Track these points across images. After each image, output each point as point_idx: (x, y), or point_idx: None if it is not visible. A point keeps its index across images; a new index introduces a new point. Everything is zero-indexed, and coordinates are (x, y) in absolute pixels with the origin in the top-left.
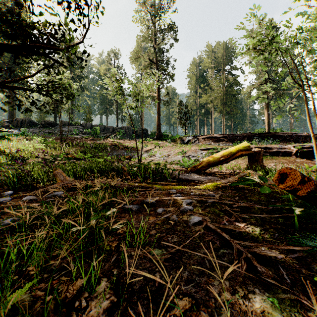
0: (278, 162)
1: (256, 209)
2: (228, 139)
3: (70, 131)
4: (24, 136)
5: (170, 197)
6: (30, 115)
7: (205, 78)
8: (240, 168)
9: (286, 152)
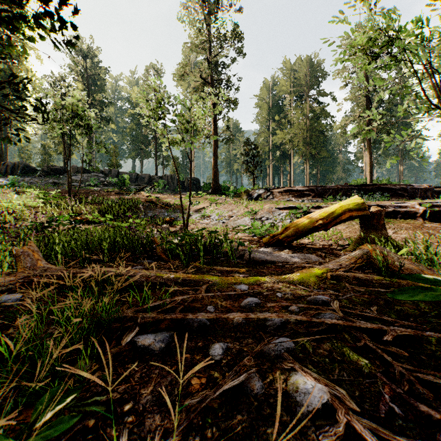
0: (398, 227)
1: (433, 344)
2: (315, 194)
3: (86, 181)
4: (15, 188)
5: (240, 314)
6: (29, 157)
7: (281, 108)
8: (343, 238)
9: (407, 213)
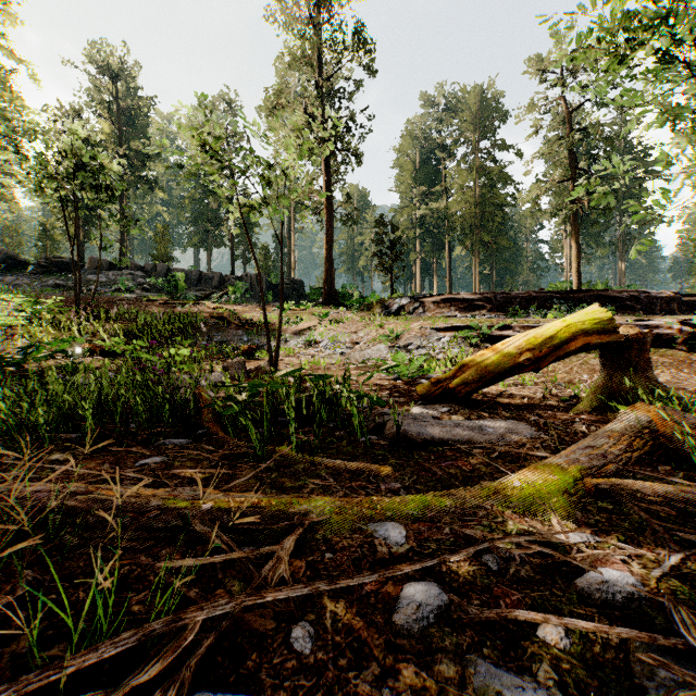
0: None
1: None
2: (493, 306)
3: (113, 283)
4: None
5: None
6: (19, 244)
7: (434, 168)
8: (558, 382)
9: (659, 337)
